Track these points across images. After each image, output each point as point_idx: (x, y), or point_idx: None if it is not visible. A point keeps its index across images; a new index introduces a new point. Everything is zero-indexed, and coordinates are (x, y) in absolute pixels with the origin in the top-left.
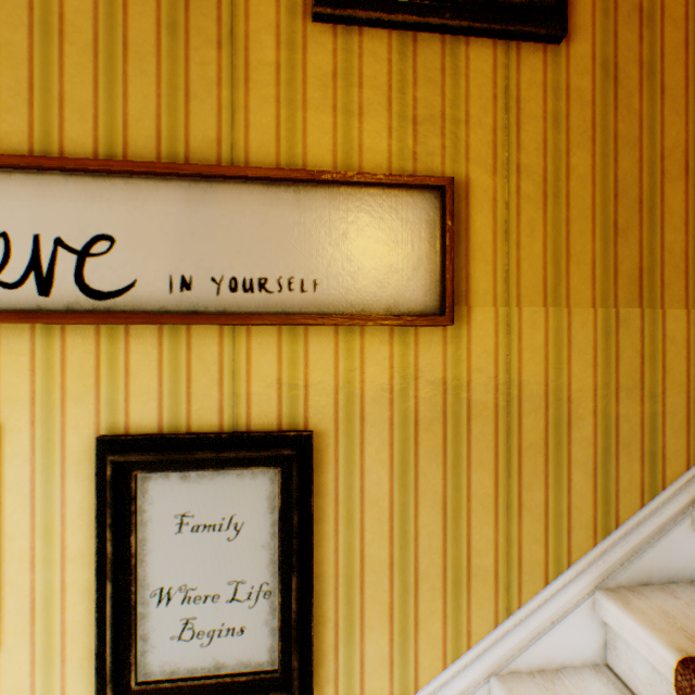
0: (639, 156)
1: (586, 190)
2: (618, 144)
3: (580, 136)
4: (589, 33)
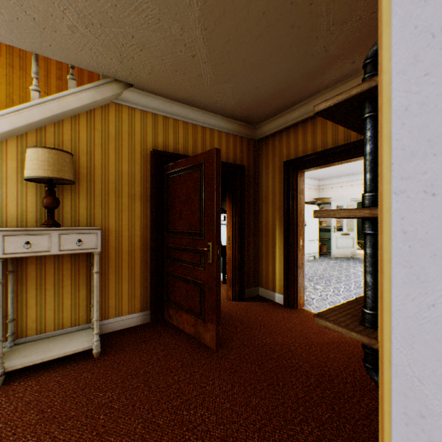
0: (20, 84)
1: (6, 87)
2: (15, 81)
3: (4, 77)
4: (6, 57)
